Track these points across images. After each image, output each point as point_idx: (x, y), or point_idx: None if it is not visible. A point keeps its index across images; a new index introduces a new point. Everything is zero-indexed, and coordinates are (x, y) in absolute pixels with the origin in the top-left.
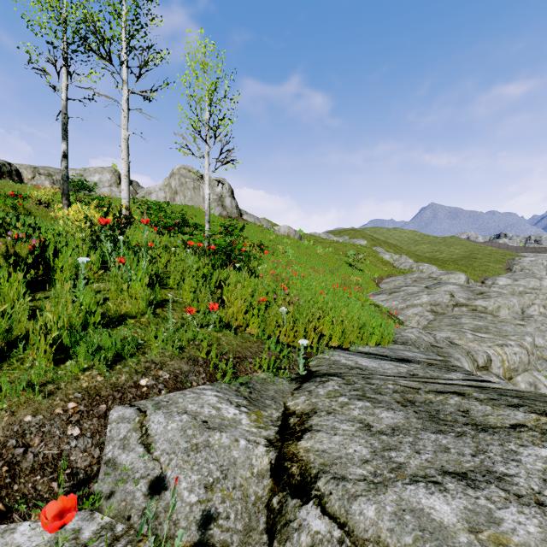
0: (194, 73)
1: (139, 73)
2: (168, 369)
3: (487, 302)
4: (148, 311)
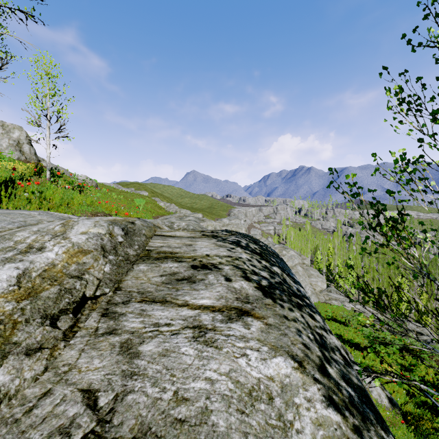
0: (38, 74)
1: (0, 68)
2: (102, 214)
3: (204, 223)
4: (84, 203)
